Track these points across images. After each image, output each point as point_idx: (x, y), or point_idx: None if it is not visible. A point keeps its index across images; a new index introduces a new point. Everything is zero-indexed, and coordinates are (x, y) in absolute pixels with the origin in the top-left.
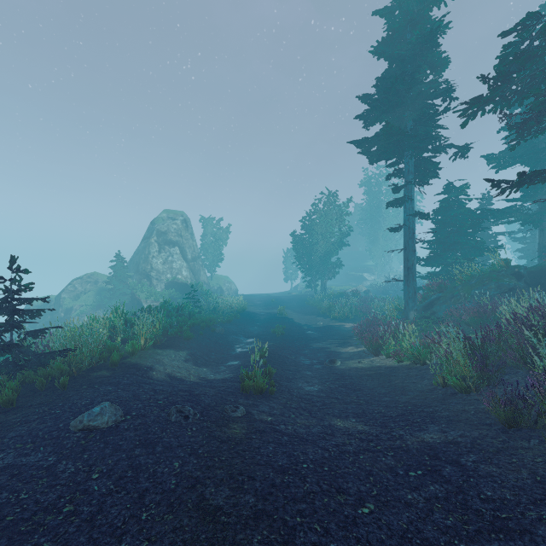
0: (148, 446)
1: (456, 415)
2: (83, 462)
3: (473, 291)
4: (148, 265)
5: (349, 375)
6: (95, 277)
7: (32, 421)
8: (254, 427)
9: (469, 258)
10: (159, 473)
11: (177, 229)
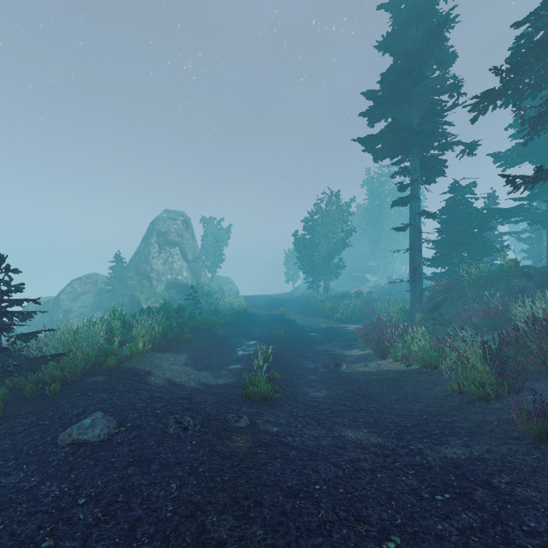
0: (142, 464)
1: (478, 426)
2: (69, 484)
3: (481, 292)
4: (148, 266)
5: (356, 380)
6: (95, 278)
7: (18, 434)
8: (259, 440)
9: (476, 259)
10: (153, 498)
11: (177, 229)
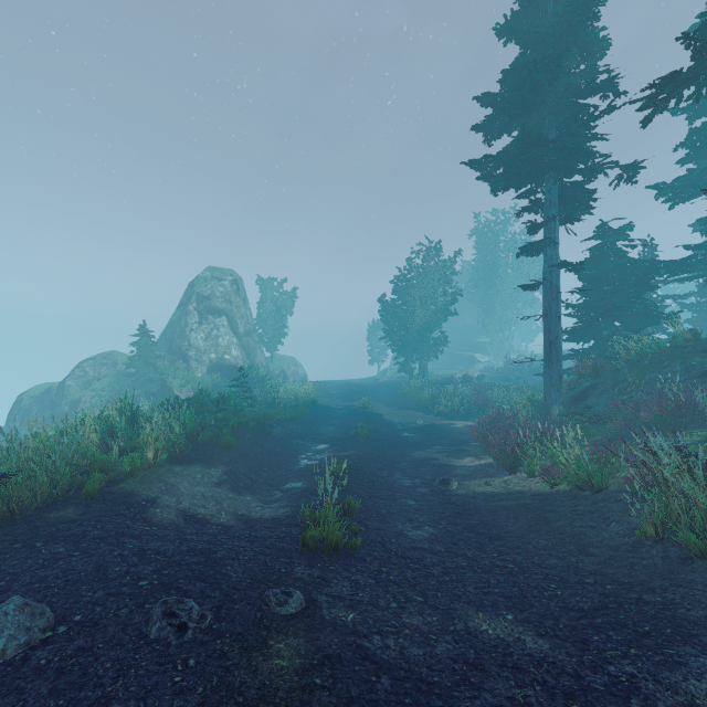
0: None
1: None
2: None
3: (647, 375)
4: (185, 341)
5: (475, 508)
6: (114, 358)
7: None
8: (320, 648)
9: (635, 329)
10: None
11: (224, 292)
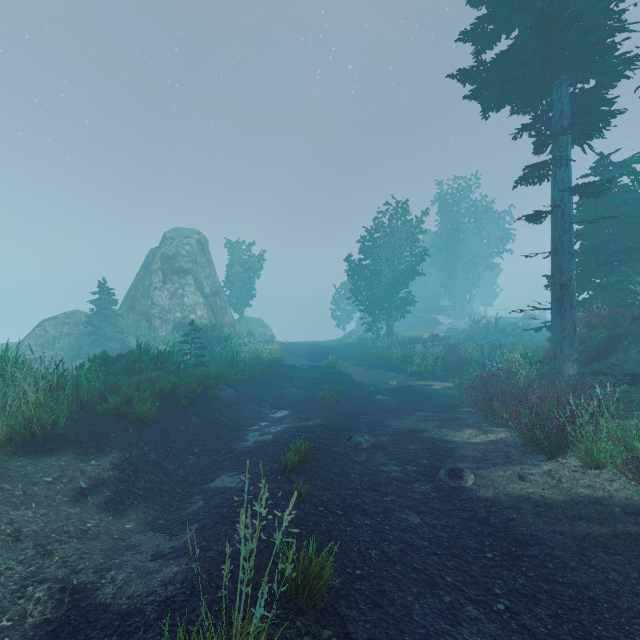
0: None
1: None
2: None
3: None
4: (148, 300)
5: (534, 538)
6: (77, 317)
7: None
8: None
9: None
10: None
11: (190, 252)
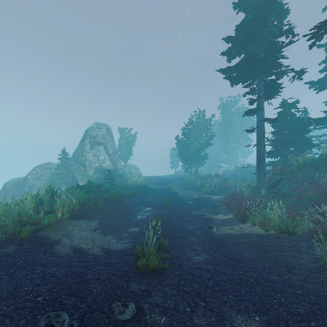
0: None
1: None
2: None
3: (308, 174)
4: (84, 157)
5: (226, 242)
6: (50, 165)
7: None
8: None
9: (301, 151)
10: None
11: (102, 134)
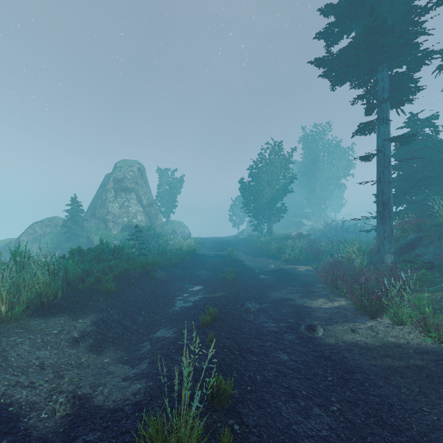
0: None
1: None
2: None
3: None
4: (105, 209)
5: (358, 368)
6: (56, 221)
7: None
8: None
9: None
10: None
11: (133, 176)
